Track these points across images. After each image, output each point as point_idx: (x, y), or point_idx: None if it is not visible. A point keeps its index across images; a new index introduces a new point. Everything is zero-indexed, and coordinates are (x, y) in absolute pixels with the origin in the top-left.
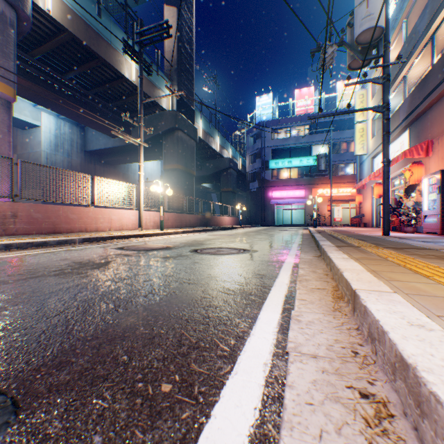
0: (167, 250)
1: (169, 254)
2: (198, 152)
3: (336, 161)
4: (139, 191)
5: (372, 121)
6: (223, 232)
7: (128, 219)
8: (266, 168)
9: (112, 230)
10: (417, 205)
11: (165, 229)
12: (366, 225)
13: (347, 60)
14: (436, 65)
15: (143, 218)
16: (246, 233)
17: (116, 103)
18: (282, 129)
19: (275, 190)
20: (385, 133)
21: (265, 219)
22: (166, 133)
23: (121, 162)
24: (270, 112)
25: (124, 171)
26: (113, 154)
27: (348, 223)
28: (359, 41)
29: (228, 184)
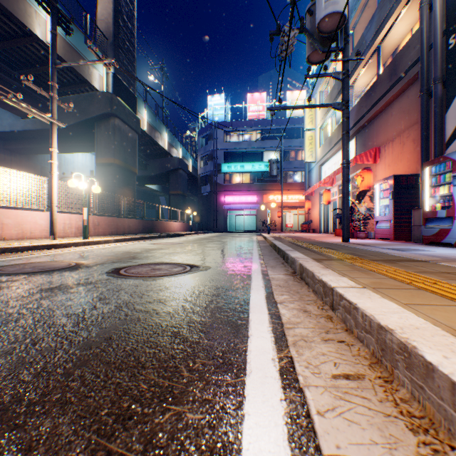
0: (69, 272)
1: (66, 280)
2: (142, 149)
3: (286, 169)
4: (51, 185)
5: (321, 130)
6: (169, 239)
7: (34, 224)
8: (218, 171)
9: (5, 239)
10: (369, 210)
11: (94, 236)
12: (315, 230)
13: (307, 50)
14: (383, 74)
15: (57, 223)
16: (197, 240)
17: (26, 71)
18: (234, 132)
19: (227, 195)
20: (345, 133)
21: (217, 225)
22: (99, 119)
23: (38, 152)
24: (222, 113)
25: (43, 164)
26: (25, 140)
27: (296, 229)
28: (321, 29)
29: (178, 186)
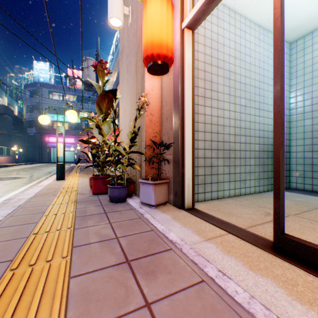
0: None
1: None
2: None
3: None
4: None
5: None
6: None
7: None
8: None
9: None
10: None
11: None
12: None
13: (84, 86)
14: None
15: None
16: (23, 169)
17: None
18: (58, 93)
19: (52, 136)
20: None
21: (43, 158)
22: None
23: None
24: (47, 77)
25: None
26: None
27: None
28: (87, 83)
29: (4, 127)
